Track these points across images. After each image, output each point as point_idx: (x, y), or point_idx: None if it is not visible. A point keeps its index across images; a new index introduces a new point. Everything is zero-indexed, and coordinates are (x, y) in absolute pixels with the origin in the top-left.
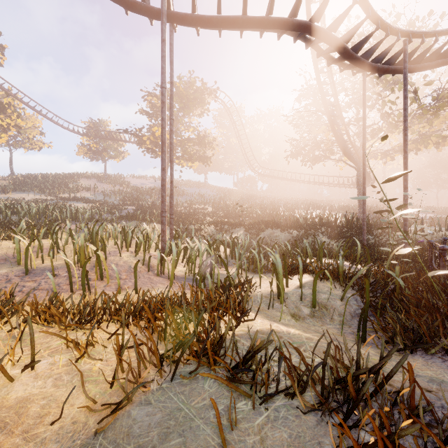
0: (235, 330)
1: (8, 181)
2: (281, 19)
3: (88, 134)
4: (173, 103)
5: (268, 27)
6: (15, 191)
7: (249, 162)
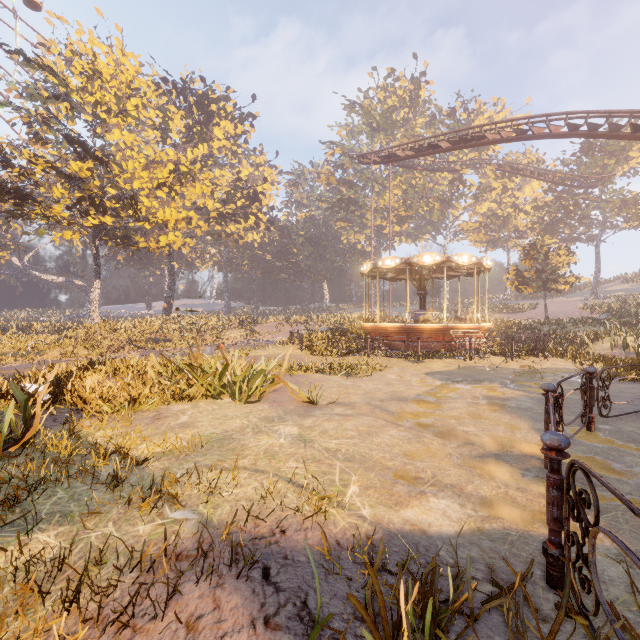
0: None
1: None
2: None
3: None
4: None
5: None
6: None
7: None
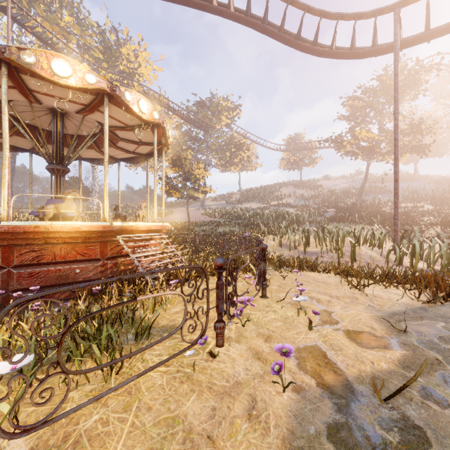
0: None
1: (238, 195)
2: None
3: (288, 149)
4: None
5: None
6: (244, 202)
7: None
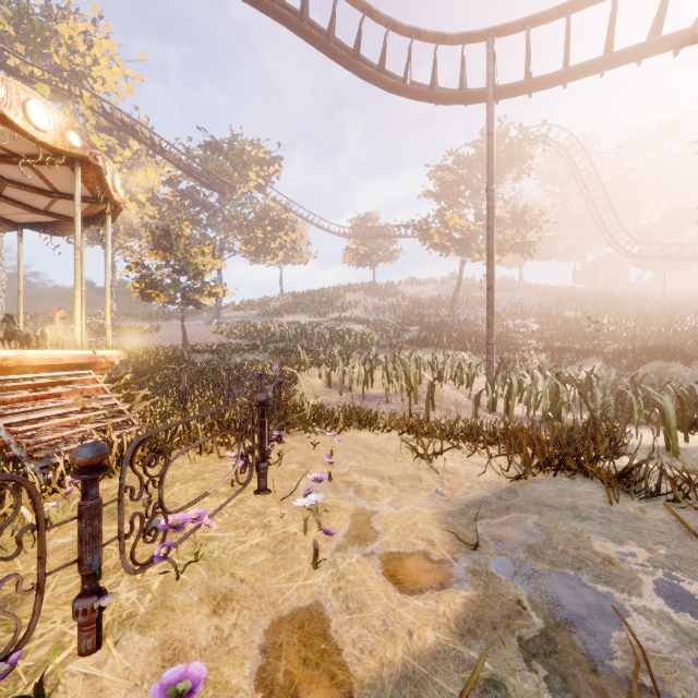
0: (607, 463)
1: (279, 302)
2: (680, 35)
3: (355, 235)
4: (493, 197)
5: (653, 54)
6: (288, 313)
7: (610, 238)
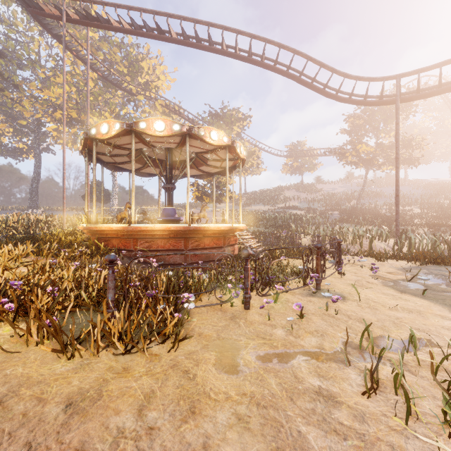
0: None
1: (244, 198)
2: None
3: (290, 156)
4: None
5: None
6: (252, 204)
7: None
